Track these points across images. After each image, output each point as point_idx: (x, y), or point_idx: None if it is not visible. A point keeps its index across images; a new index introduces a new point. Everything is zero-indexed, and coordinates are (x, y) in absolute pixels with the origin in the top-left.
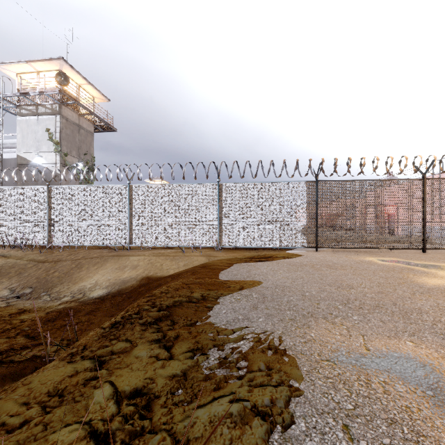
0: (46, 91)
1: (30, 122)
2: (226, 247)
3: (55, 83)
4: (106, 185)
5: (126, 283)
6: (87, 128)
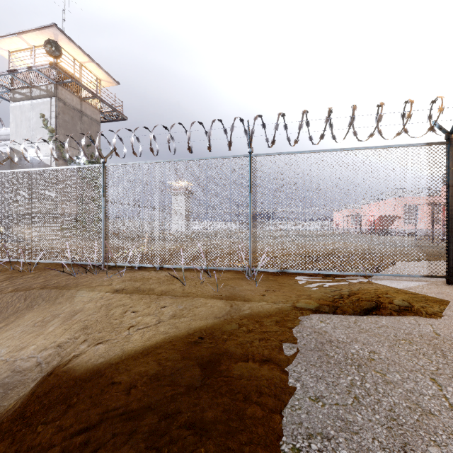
0: (36, 65)
1: (23, 108)
2: (264, 270)
3: (45, 55)
4: (70, 167)
5: (10, 386)
6: (92, 115)
